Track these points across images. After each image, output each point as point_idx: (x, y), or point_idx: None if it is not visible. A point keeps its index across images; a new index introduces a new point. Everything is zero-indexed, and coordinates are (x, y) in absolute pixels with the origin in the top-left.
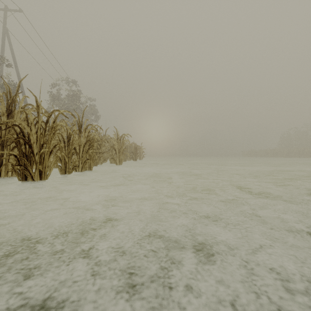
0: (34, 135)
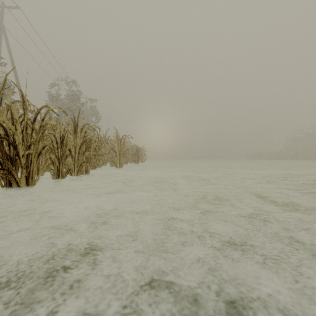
0: (20, 134)
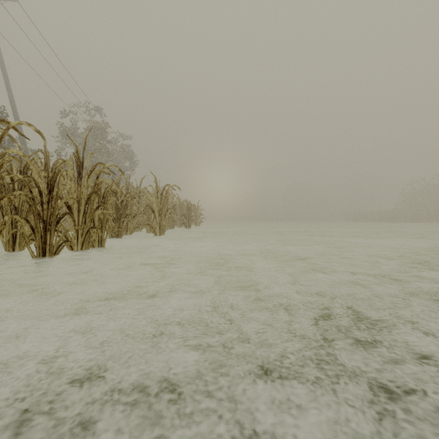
0: None
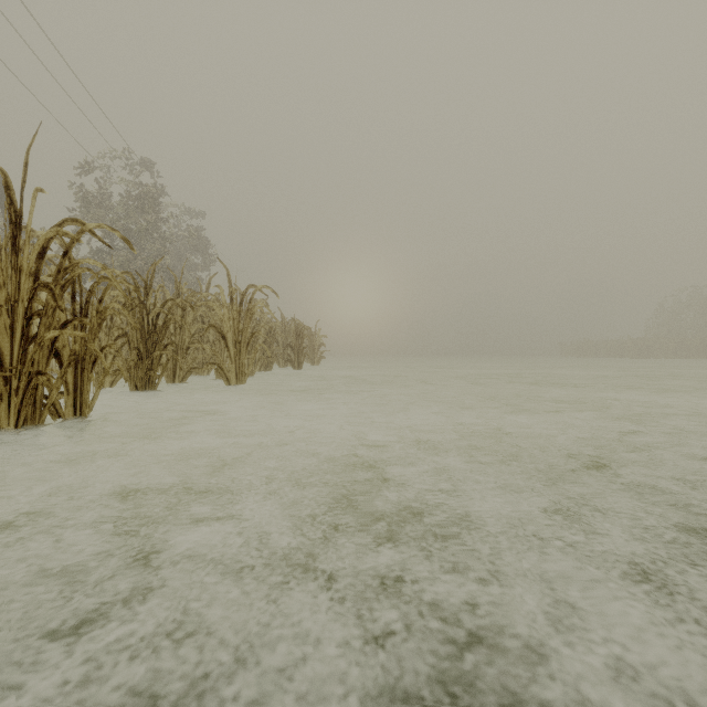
0: None
